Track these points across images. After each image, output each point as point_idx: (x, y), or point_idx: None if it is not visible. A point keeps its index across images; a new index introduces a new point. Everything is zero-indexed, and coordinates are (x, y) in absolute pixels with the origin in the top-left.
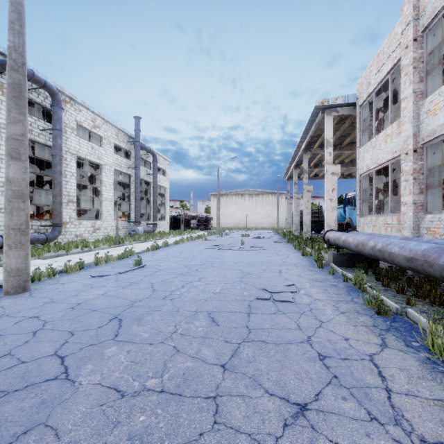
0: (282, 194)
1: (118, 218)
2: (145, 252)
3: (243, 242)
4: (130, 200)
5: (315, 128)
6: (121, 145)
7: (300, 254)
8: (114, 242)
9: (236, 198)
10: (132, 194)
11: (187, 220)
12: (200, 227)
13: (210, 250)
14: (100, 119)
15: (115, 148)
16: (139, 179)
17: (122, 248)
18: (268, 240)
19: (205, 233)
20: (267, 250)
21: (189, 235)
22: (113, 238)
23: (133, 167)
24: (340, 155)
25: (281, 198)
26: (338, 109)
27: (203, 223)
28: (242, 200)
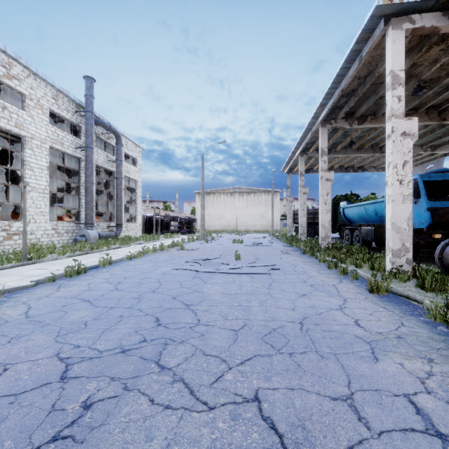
0: (277, 193)
1: (67, 218)
2: (45, 282)
3: (239, 255)
4: (80, 194)
5: (356, 70)
6: (62, 114)
7: (354, 284)
8: (21, 257)
9: (225, 196)
10: (84, 185)
11: (166, 222)
12: (182, 230)
13: (181, 275)
14: (22, 68)
15: (66, 126)
16: (92, 164)
17: (23, 269)
18: (271, 248)
19: (184, 238)
20: (283, 271)
21: (165, 241)
22: (43, 247)
23: (83, 147)
24: (362, 136)
25: (275, 197)
26: (415, 17)
27: (186, 225)
28: (231, 199)
